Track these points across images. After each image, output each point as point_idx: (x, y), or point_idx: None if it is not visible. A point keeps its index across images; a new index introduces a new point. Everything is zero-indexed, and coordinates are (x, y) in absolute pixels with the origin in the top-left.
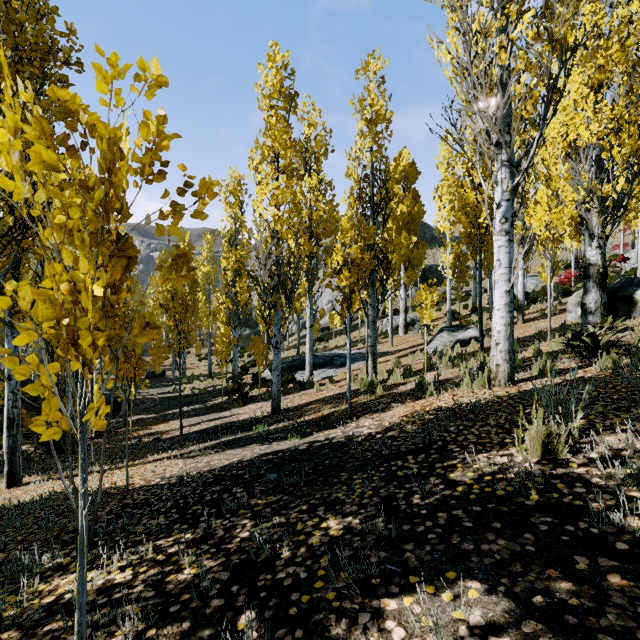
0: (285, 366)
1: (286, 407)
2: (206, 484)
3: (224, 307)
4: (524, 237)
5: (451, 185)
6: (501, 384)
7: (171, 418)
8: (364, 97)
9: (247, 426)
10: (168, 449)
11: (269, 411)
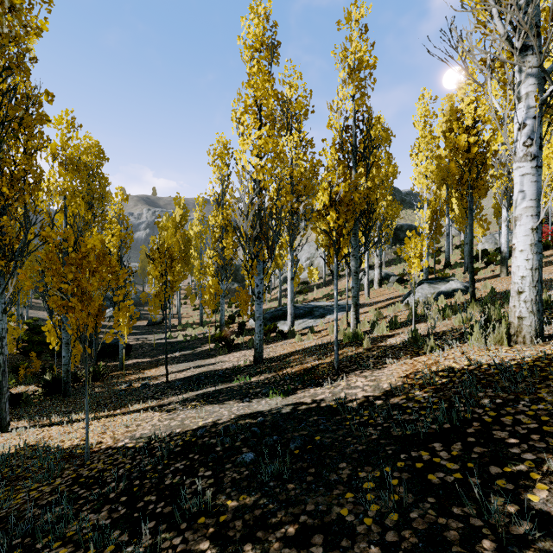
0: (268, 316)
1: (268, 357)
2: (172, 455)
3: (212, 261)
4: (509, 188)
5: (428, 142)
6: (526, 341)
7: (163, 363)
8: (346, 48)
9: (229, 376)
10: (150, 398)
11: (252, 360)
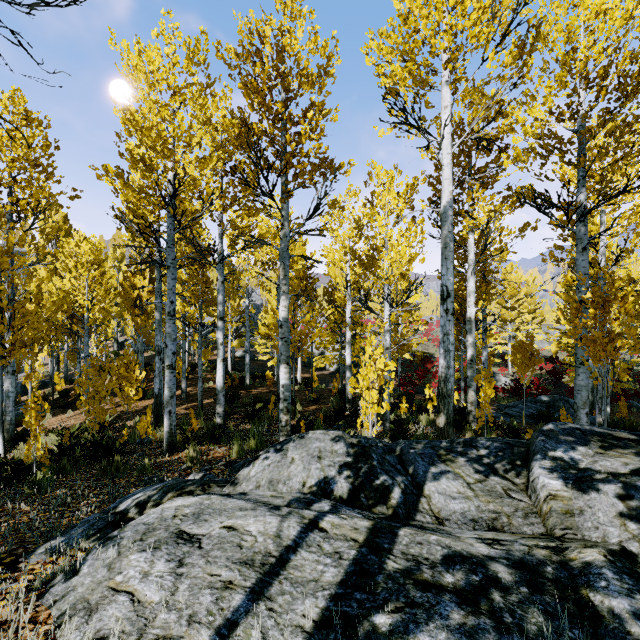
0: None
1: None
2: None
3: None
4: None
5: None
6: None
7: None
8: None
9: None
10: None
11: None
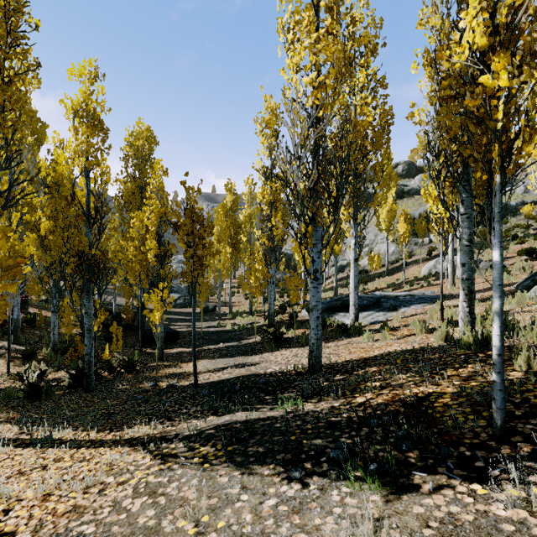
0: (323, 306)
1: (328, 362)
2: None
3: (260, 243)
4: None
5: None
6: None
7: (204, 355)
8: None
9: (272, 390)
10: (162, 414)
11: (305, 365)
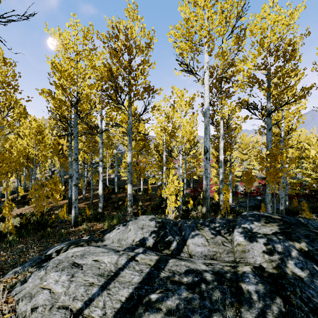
0: None
1: None
2: None
3: None
4: None
5: None
6: None
7: None
8: None
9: None
10: None
11: None
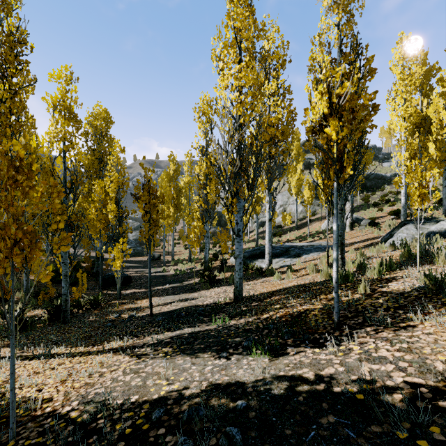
0: (247, 255)
1: (248, 295)
2: None
3: (198, 206)
4: None
5: (407, 84)
6: None
7: (154, 294)
8: None
9: (208, 314)
10: (130, 334)
11: (231, 297)
